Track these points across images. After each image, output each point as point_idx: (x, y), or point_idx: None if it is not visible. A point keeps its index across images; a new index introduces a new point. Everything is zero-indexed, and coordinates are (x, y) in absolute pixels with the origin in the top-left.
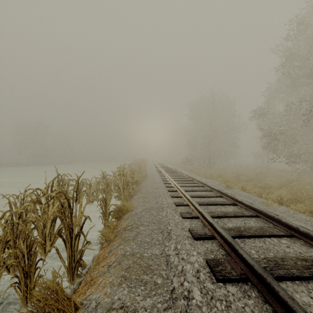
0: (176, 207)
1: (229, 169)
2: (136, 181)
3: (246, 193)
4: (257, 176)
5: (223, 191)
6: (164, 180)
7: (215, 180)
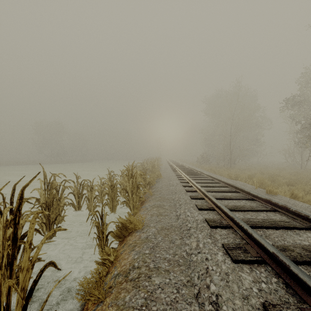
0: (211, 230)
1: (254, 169)
2: (148, 182)
3: (302, 203)
4: (297, 178)
5: (277, 202)
6: (182, 181)
7: (245, 182)
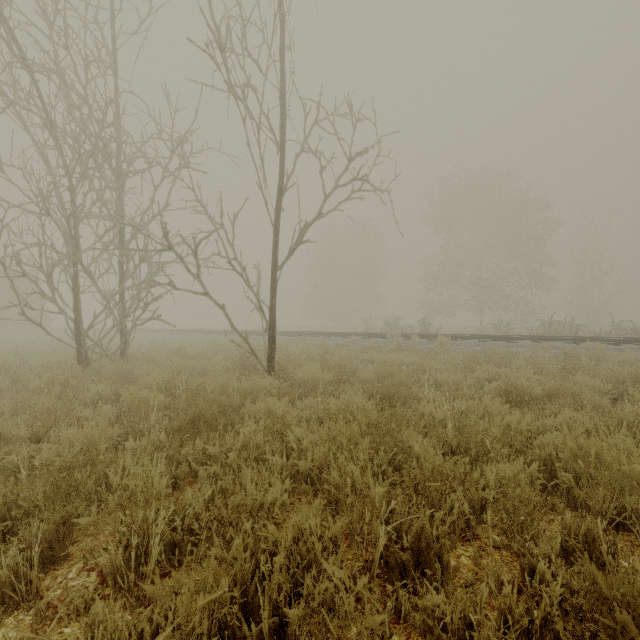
0: None
1: None
2: None
3: None
4: None
5: None
6: None
7: None
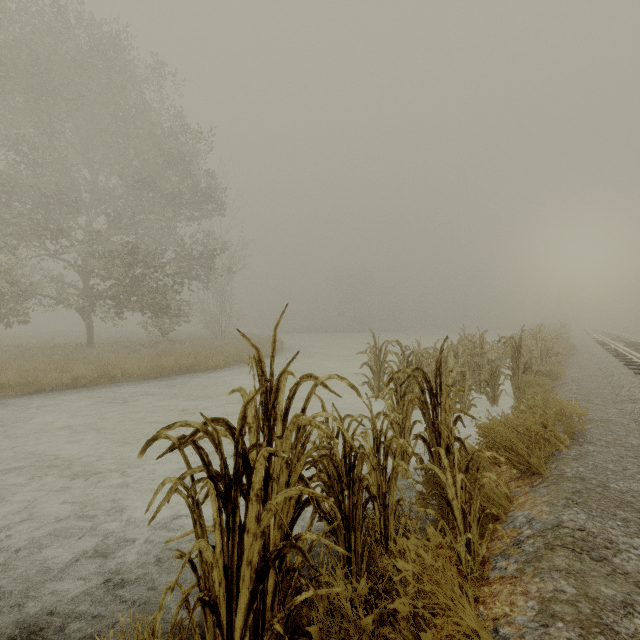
0: (635, 375)
1: None
2: (556, 353)
3: None
4: None
5: None
6: (616, 355)
7: None
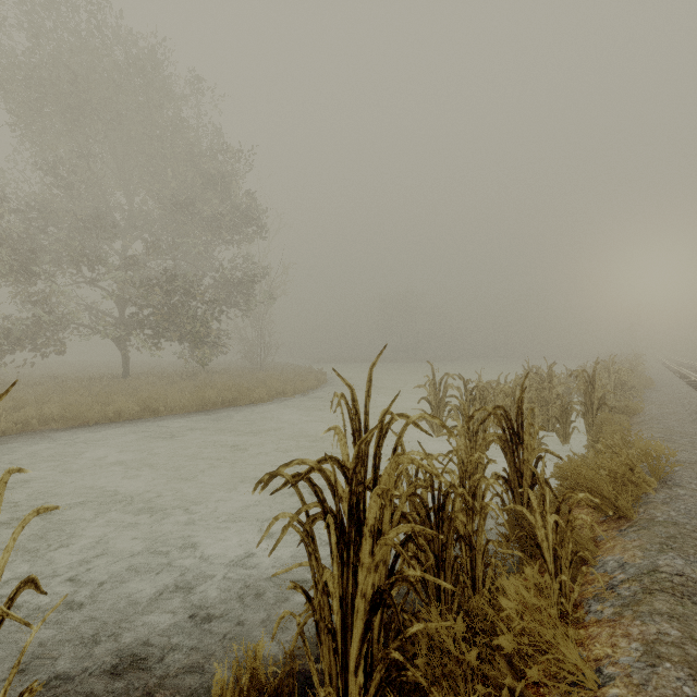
0: None
1: None
2: (631, 387)
3: None
4: None
5: None
6: None
7: None
